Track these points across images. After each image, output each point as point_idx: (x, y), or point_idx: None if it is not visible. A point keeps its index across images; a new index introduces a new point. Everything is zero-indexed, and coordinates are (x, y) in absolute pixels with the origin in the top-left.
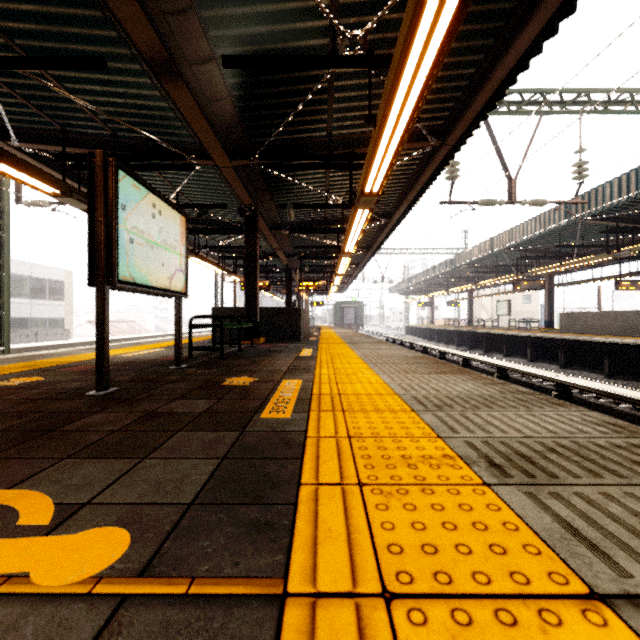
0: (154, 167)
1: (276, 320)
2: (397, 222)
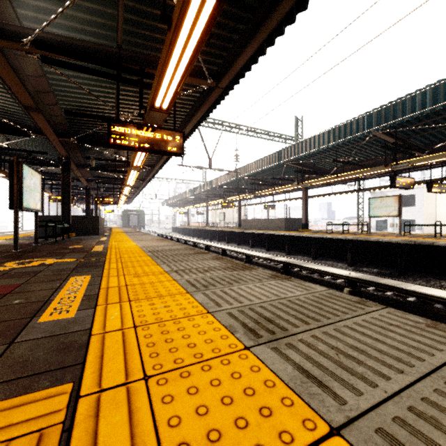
0: (1, 132)
1: (83, 223)
2: (158, 170)
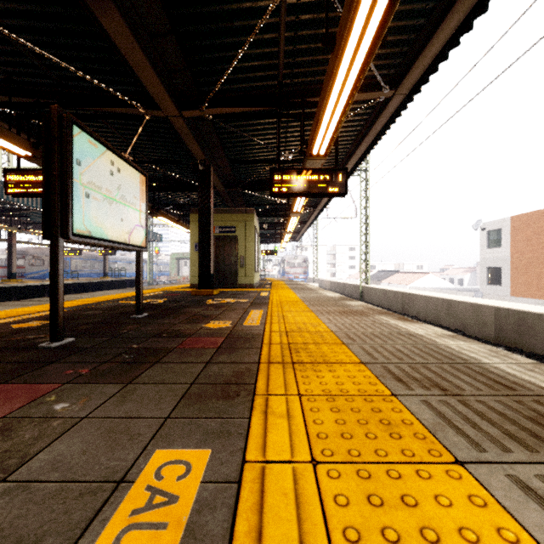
0: None
1: None
2: None
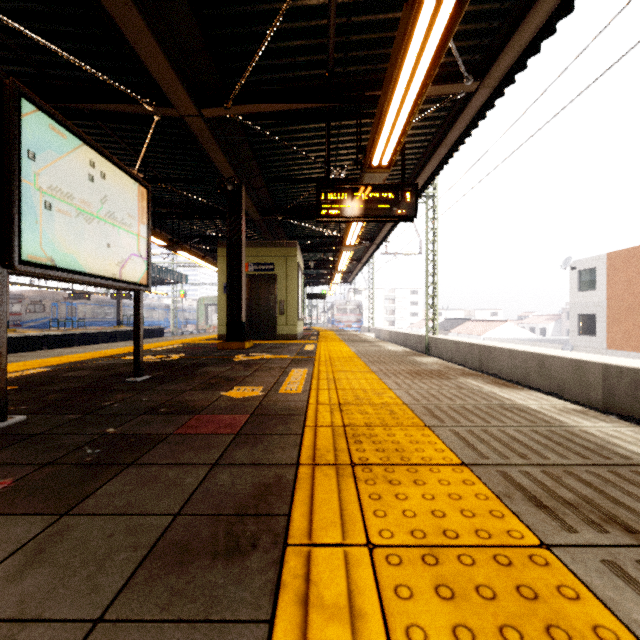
0: None
1: None
2: None
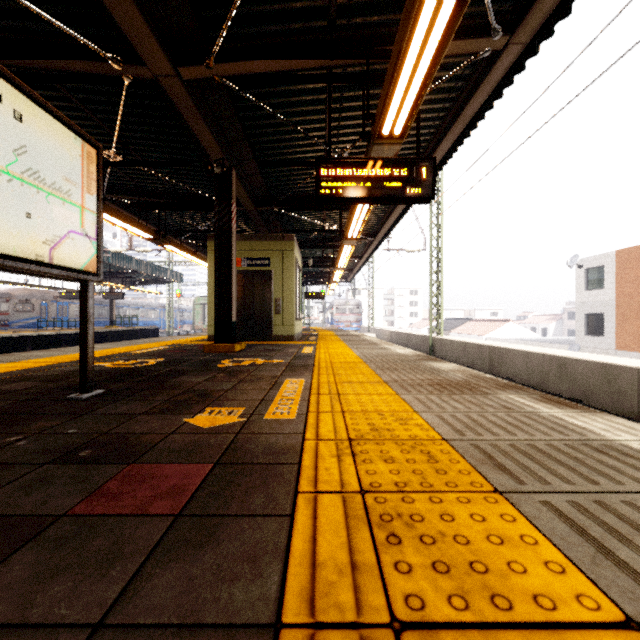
0: None
1: None
2: None
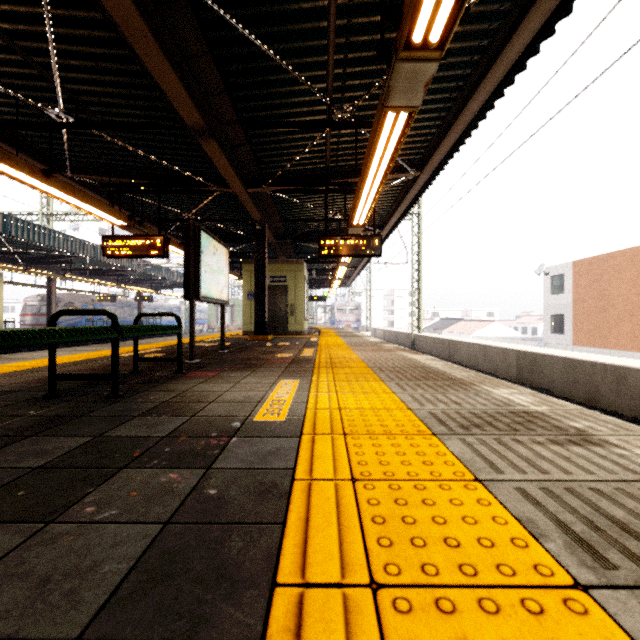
0: None
1: None
2: None
